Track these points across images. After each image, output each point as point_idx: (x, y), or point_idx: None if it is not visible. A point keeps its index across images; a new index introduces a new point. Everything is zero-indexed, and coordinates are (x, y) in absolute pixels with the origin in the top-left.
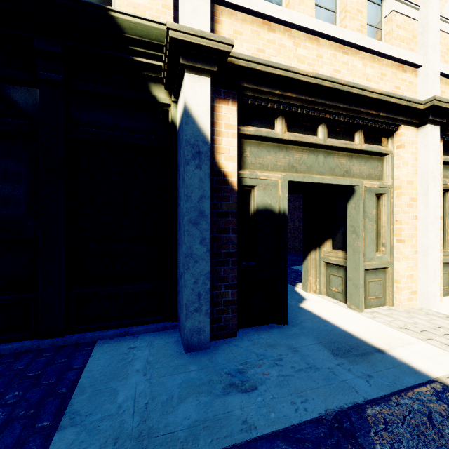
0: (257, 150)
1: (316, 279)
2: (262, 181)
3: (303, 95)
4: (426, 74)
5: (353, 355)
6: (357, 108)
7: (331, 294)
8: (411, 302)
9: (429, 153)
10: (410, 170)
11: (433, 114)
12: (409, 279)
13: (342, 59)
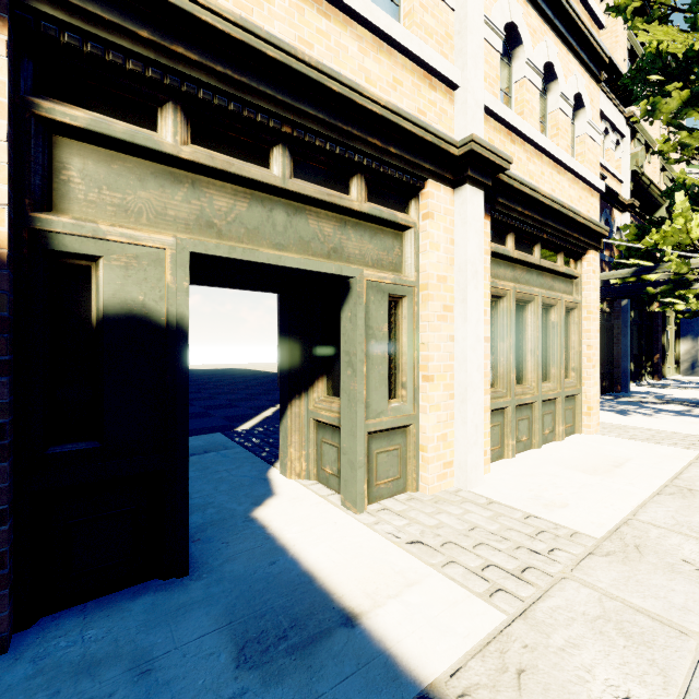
0: (107, 171)
1: (301, 452)
2: (117, 246)
3: (219, 62)
4: (465, 101)
5: (284, 651)
6: (346, 126)
7: (324, 478)
8: (444, 481)
9: (469, 233)
10: (443, 259)
11: (474, 168)
12: (441, 443)
13: (317, 23)
